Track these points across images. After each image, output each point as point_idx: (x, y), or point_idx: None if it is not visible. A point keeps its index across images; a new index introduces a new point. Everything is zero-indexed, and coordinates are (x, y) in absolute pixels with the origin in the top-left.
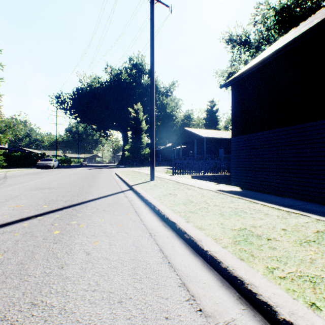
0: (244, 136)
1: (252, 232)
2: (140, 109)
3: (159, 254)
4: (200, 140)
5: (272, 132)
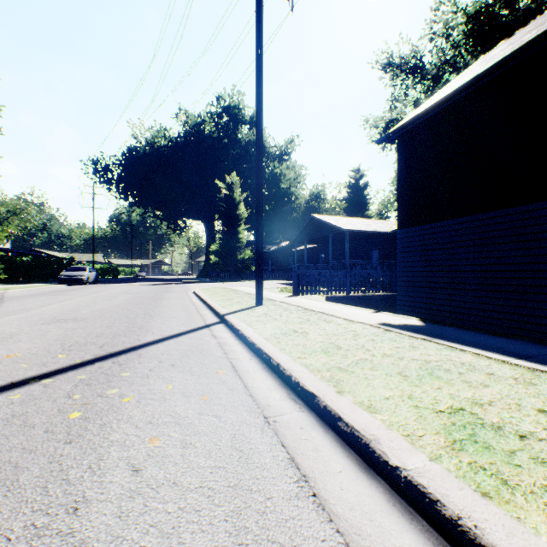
0: (419, 228)
1: (479, 419)
2: (236, 184)
3: (289, 470)
4: (338, 235)
5: (471, 219)
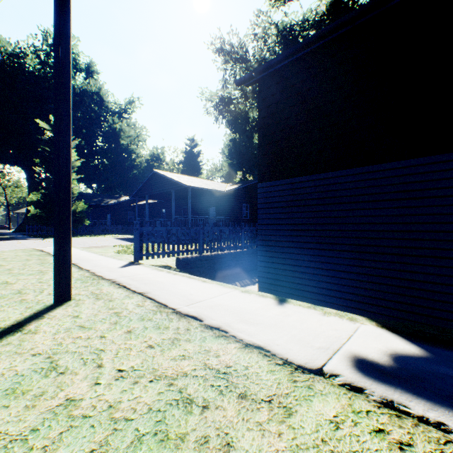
0: (285, 182)
1: None
2: None
3: None
4: (181, 192)
5: (346, 174)
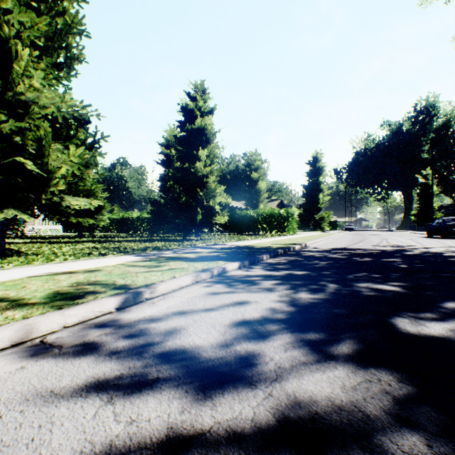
0: None
1: None
2: (429, 174)
3: None
4: None
5: None
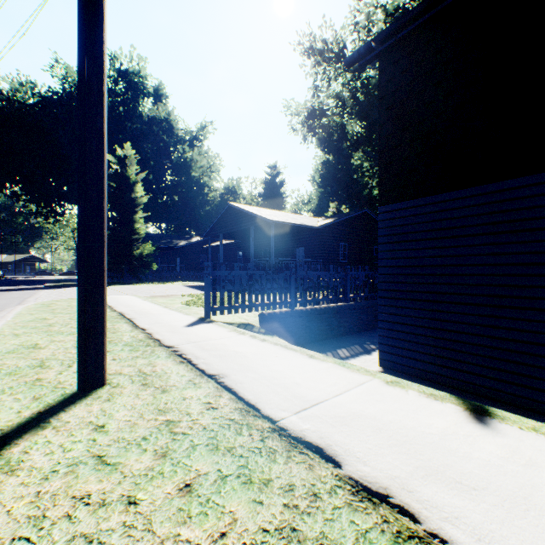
0: (424, 201)
1: None
2: (131, 158)
3: None
4: (261, 229)
5: None
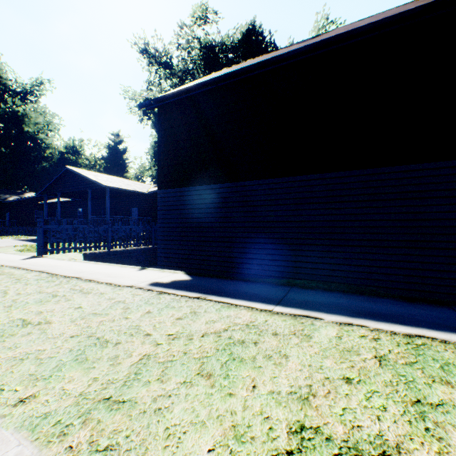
0: (177, 190)
1: (331, 442)
2: None
3: None
4: (99, 191)
5: (214, 187)
